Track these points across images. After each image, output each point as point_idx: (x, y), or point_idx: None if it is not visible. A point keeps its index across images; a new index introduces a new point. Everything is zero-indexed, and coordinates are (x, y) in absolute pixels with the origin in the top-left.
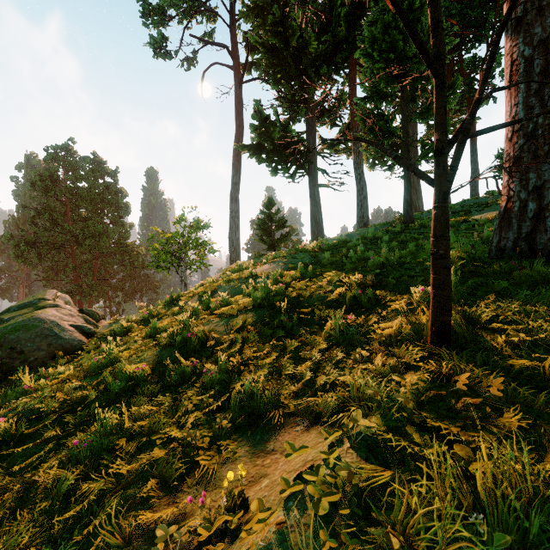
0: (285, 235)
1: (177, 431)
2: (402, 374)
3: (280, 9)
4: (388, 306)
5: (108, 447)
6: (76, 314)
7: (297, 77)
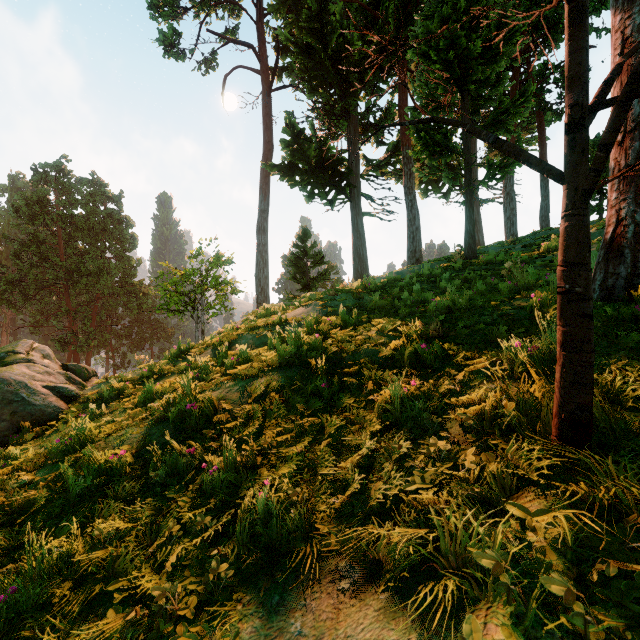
0: (323, 273)
1: (149, 577)
2: (515, 491)
3: (317, 2)
4: (461, 365)
5: (39, 601)
6: (56, 371)
7: (337, 85)
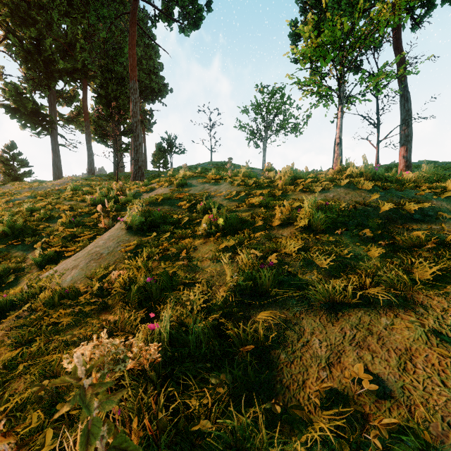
0: (29, 172)
1: None
2: None
3: (37, 32)
4: None
5: None
6: None
7: (45, 72)
